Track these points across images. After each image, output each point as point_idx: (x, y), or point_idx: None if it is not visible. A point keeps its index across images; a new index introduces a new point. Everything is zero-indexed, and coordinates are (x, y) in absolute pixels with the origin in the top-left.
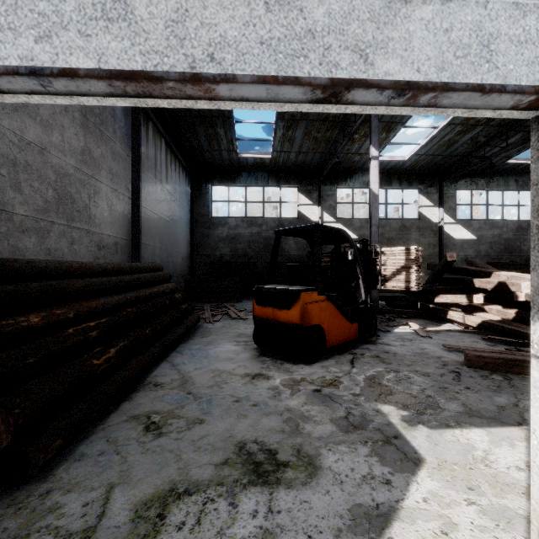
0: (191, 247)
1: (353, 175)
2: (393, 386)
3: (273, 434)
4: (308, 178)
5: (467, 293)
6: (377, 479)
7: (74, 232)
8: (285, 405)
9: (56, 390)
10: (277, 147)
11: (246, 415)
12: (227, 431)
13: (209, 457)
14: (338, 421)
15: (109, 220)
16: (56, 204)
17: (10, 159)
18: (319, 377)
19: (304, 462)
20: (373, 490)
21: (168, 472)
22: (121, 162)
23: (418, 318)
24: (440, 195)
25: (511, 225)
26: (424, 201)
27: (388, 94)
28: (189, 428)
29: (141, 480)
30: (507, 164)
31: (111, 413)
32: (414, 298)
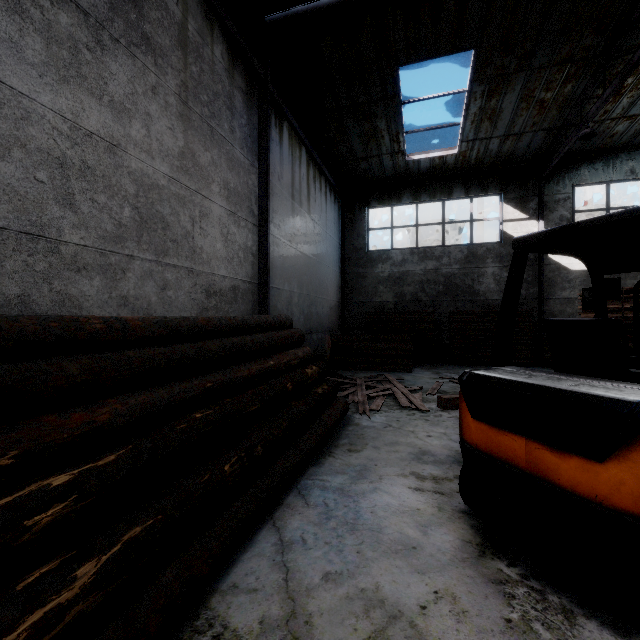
0: (342, 292)
1: (608, 161)
2: None
3: None
4: (519, 178)
5: None
6: None
7: (168, 272)
8: None
9: None
10: (468, 134)
11: None
12: None
13: None
14: None
15: (223, 255)
16: (138, 229)
17: (54, 157)
18: None
19: None
20: None
21: None
22: (242, 174)
23: None
24: None
25: None
26: None
27: None
28: None
29: None
30: None
31: None
32: None
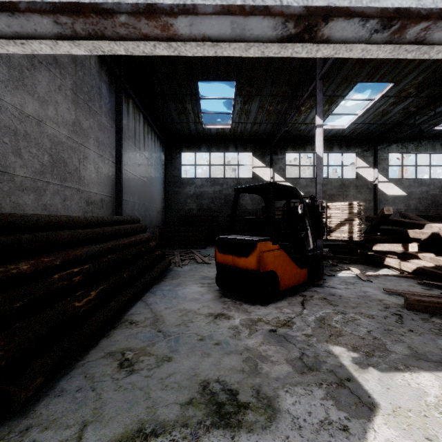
0: (164, 202)
1: (299, 142)
2: (342, 328)
3: (234, 374)
4: (262, 145)
5: (402, 242)
6: (335, 425)
7: (66, 191)
8: (244, 344)
9: (39, 331)
10: (235, 119)
11: (209, 354)
12: (192, 370)
13: (175, 396)
14: (293, 362)
15: (96, 180)
16: (51, 167)
17: (12, 129)
18: (274, 318)
19: (263, 404)
20: (331, 437)
21: (138, 410)
22: (106, 132)
23: (357, 264)
24: (375, 158)
25: (437, 183)
26: (360, 163)
27: (372, 26)
28: (158, 365)
29: (112, 419)
30: (434, 130)
31: (91, 350)
32: (354, 246)
